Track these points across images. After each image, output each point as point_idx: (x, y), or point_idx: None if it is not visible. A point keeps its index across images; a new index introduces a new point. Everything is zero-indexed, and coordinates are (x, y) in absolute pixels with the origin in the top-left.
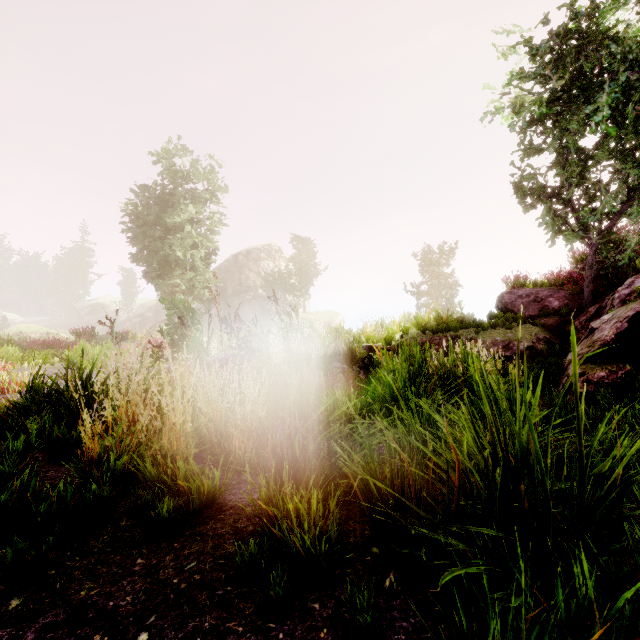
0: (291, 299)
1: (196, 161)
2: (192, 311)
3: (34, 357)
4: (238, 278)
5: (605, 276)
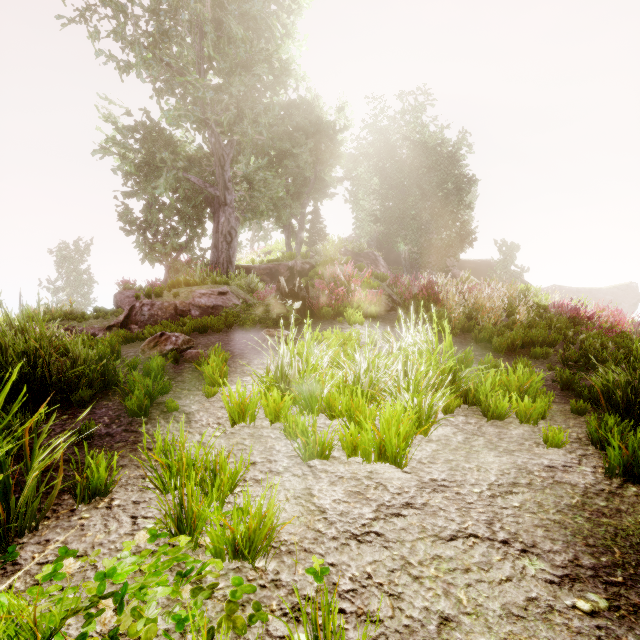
0: None
1: None
2: None
3: None
4: None
5: None
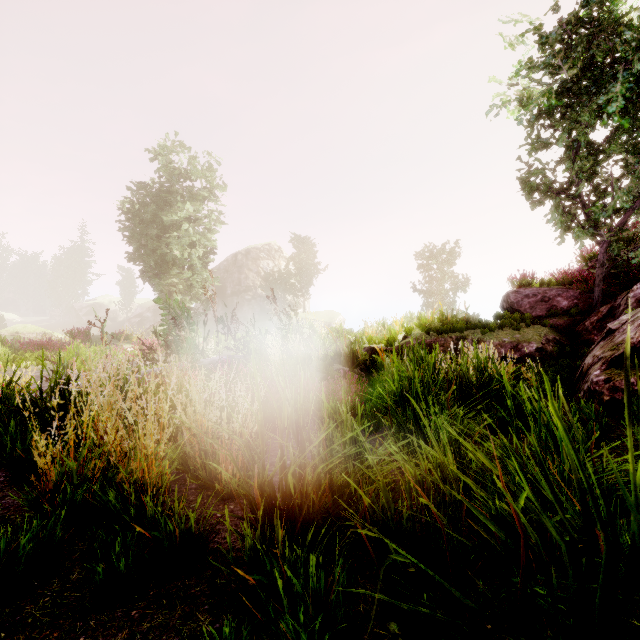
0: (291, 299)
1: (193, 158)
2: (187, 311)
3: (26, 358)
4: (237, 278)
5: (615, 275)
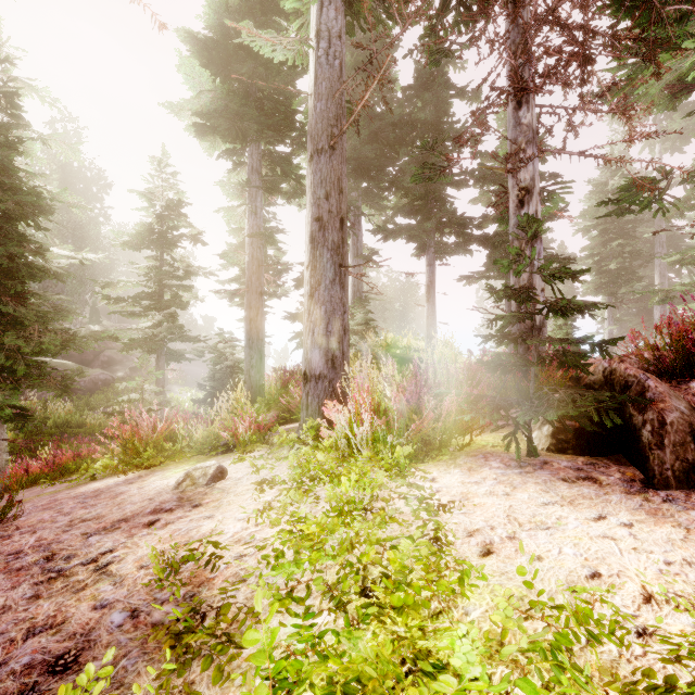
0: None
1: None
2: None
3: None
4: None
5: None
